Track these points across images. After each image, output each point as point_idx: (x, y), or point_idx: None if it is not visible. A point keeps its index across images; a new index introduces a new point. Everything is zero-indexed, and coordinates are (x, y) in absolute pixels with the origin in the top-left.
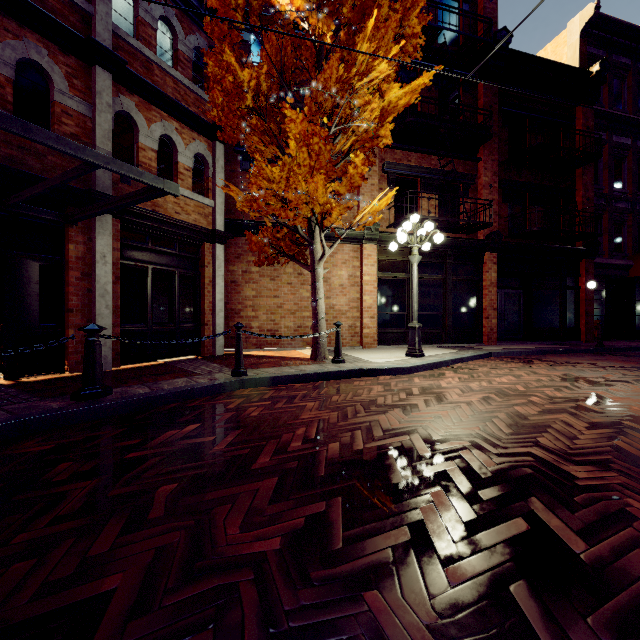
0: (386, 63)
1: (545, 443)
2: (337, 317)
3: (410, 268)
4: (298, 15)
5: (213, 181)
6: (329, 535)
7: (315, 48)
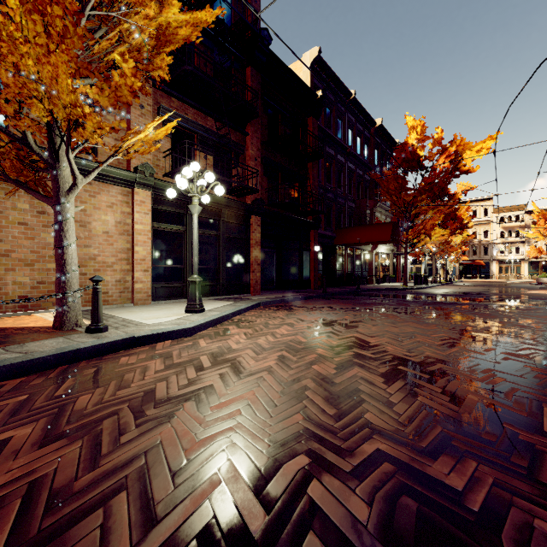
0: None
1: (377, 423)
2: (100, 270)
3: (187, 221)
4: None
5: None
6: None
7: None
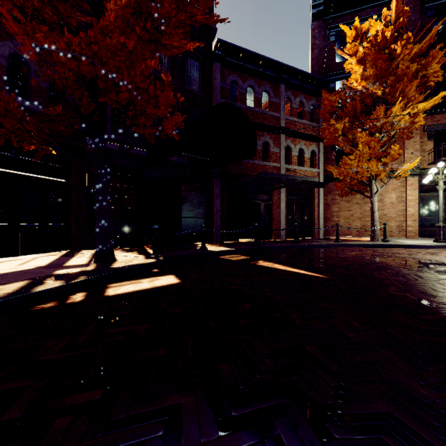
0: (408, 110)
1: None
2: (388, 220)
3: None
4: (363, 88)
5: (318, 160)
6: (371, 261)
7: (372, 98)
